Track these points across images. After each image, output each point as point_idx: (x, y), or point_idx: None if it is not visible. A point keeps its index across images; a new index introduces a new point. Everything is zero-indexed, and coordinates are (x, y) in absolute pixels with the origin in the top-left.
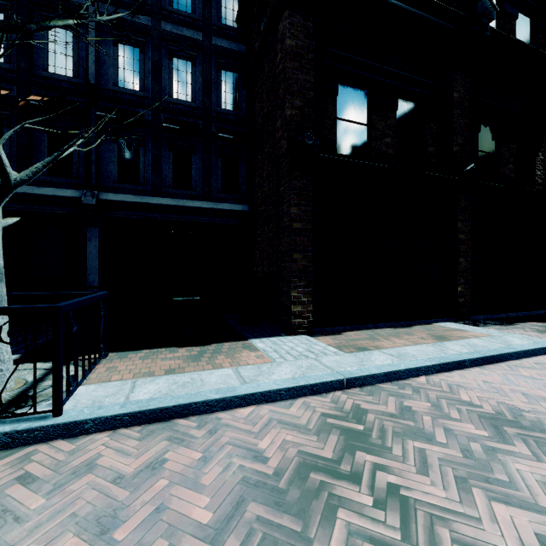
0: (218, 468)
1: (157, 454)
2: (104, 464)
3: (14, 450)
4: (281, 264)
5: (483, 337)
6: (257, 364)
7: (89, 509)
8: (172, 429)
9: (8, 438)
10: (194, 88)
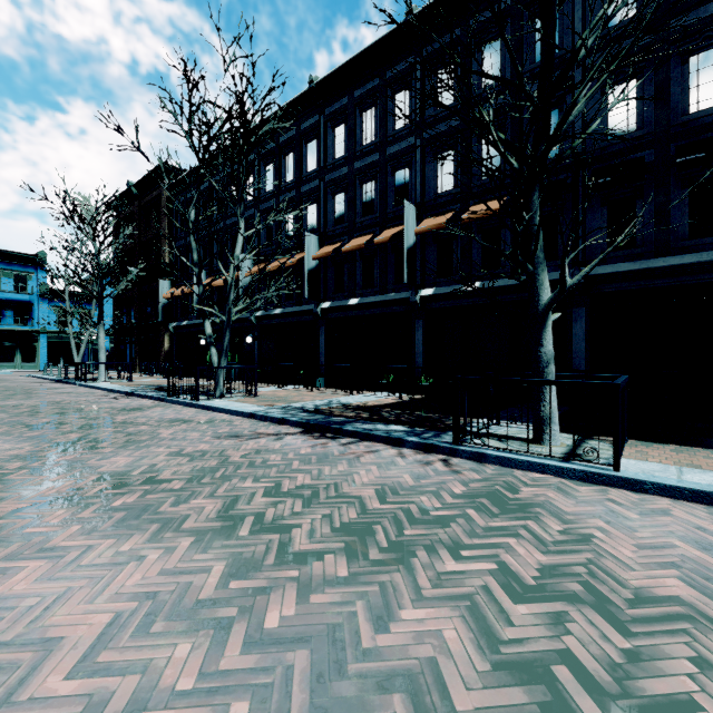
0: None
1: None
2: (678, 516)
3: (589, 484)
4: None
5: None
6: None
7: (682, 534)
8: None
9: (584, 475)
10: None
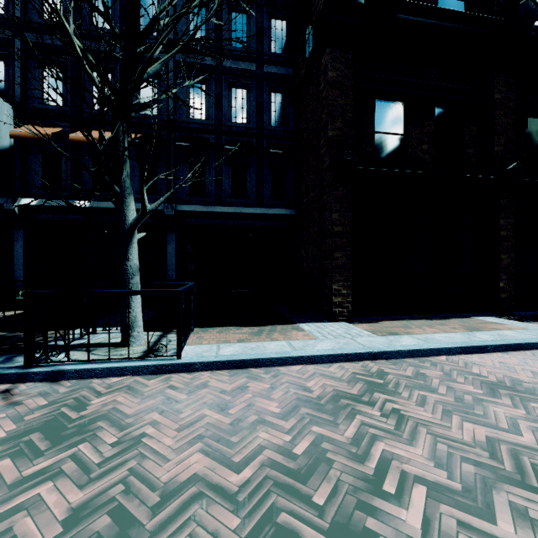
0: (281, 392)
1: (242, 383)
2: (212, 385)
3: (159, 375)
4: (324, 261)
5: (517, 329)
6: (304, 340)
7: (211, 402)
8: (248, 373)
9: (155, 369)
10: (249, 111)
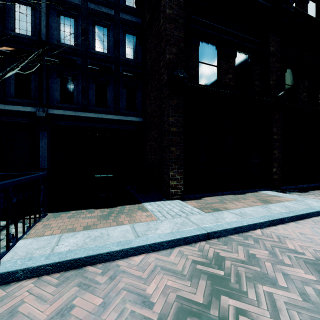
0: (114, 314)
1: (67, 300)
2: (24, 311)
3: None
4: (163, 154)
5: (292, 201)
6: (147, 222)
7: None
8: (83, 275)
9: None
10: (109, 44)
